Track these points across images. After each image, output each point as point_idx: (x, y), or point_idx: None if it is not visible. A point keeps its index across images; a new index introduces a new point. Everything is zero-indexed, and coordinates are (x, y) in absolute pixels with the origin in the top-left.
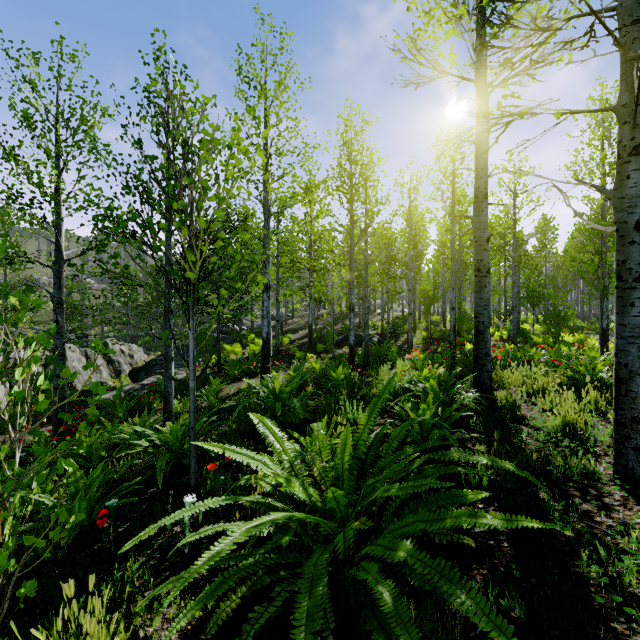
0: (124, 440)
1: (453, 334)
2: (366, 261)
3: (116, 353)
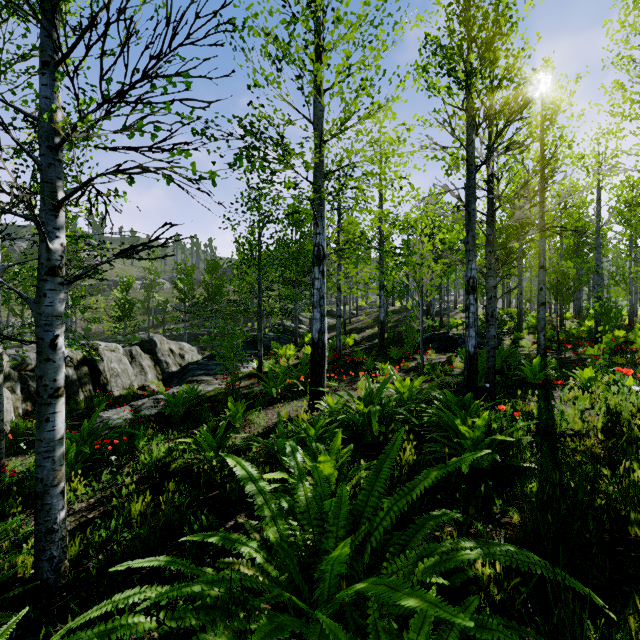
0: None
1: None
2: (491, 206)
3: (165, 353)
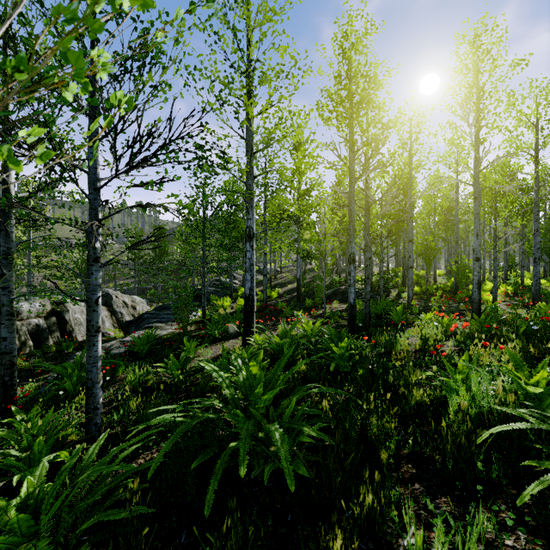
0: (5, 464)
1: (477, 291)
2: (367, 203)
3: (119, 305)
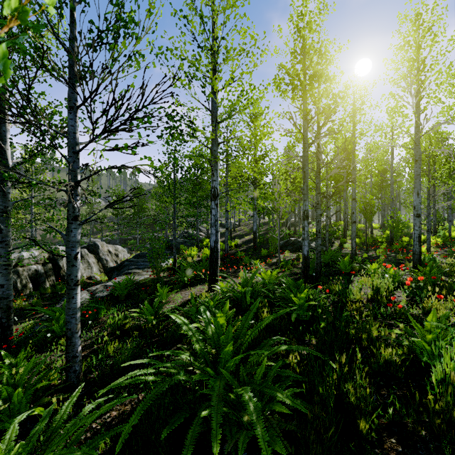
0: None
1: (418, 244)
2: (318, 166)
3: (104, 253)
